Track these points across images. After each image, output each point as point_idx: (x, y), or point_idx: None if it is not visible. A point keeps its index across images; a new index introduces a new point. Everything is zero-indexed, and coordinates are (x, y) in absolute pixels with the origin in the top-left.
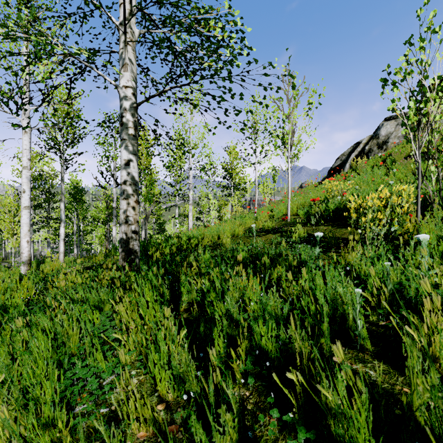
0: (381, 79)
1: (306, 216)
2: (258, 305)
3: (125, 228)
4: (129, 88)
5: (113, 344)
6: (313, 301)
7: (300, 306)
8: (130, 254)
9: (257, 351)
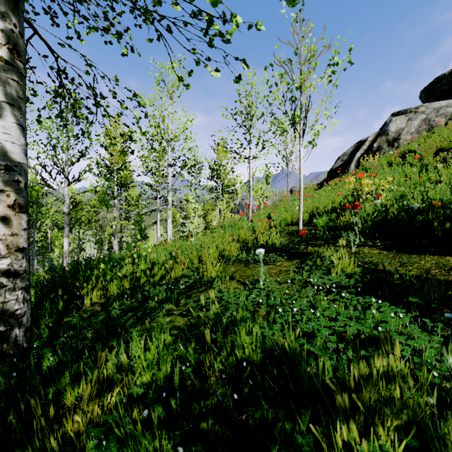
0: None
1: (327, 228)
2: None
3: None
4: None
5: None
6: None
7: None
8: None
9: None
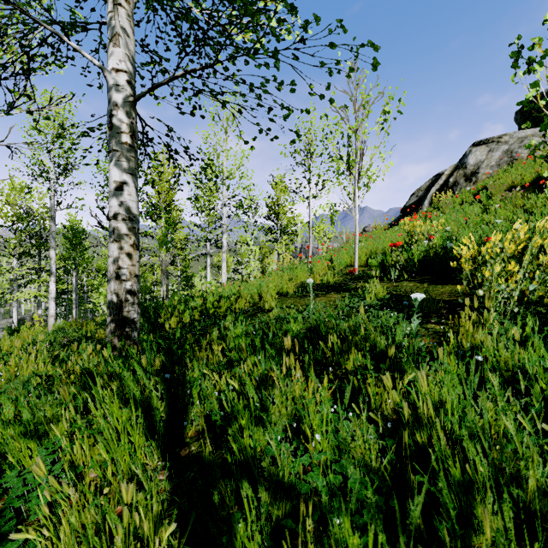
0: (512, 54)
1: (380, 267)
2: (330, 441)
3: (116, 286)
4: (121, 72)
5: None
6: (446, 442)
7: (412, 443)
8: (123, 325)
9: None
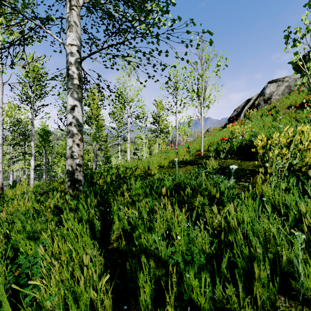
0: (284, 36)
1: (215, 151)
2: (185, 239)
3: (71, 162)
4: (74, 46)
5: (30, 292)
6: (243, 239)
7: (227, 240)
8: (75, 183)
9: (189, 307)
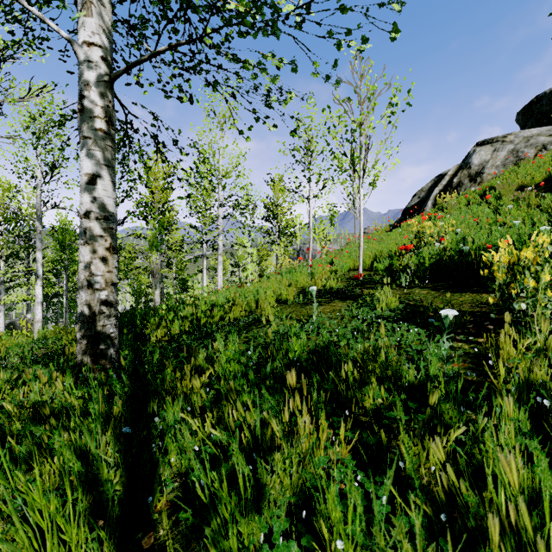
0: None
1: (387, 272)
2: (358, 550)
3: (88, 296)
4: (95, 47)
5: None
6: None
7: None
8: (97, 342)
9: None
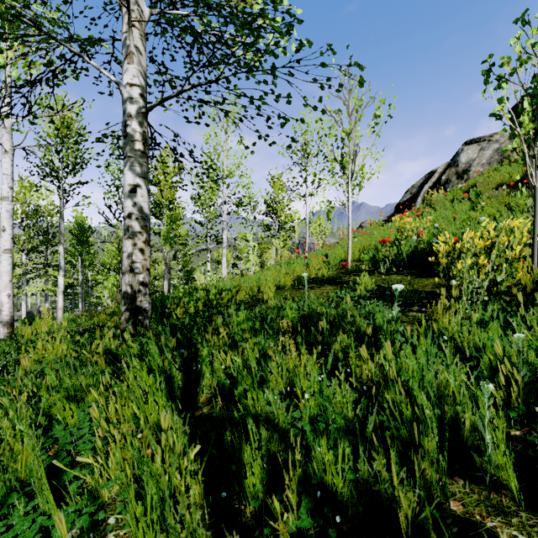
0: (482, 72)
1: (372, 262)
2: (316, 399)
3: (130, 279)
4: (135, 86)
5: (79, 473)
6: (405, 396)
7: (382, 400)
8: (137, 314)
9: (319, 492)
